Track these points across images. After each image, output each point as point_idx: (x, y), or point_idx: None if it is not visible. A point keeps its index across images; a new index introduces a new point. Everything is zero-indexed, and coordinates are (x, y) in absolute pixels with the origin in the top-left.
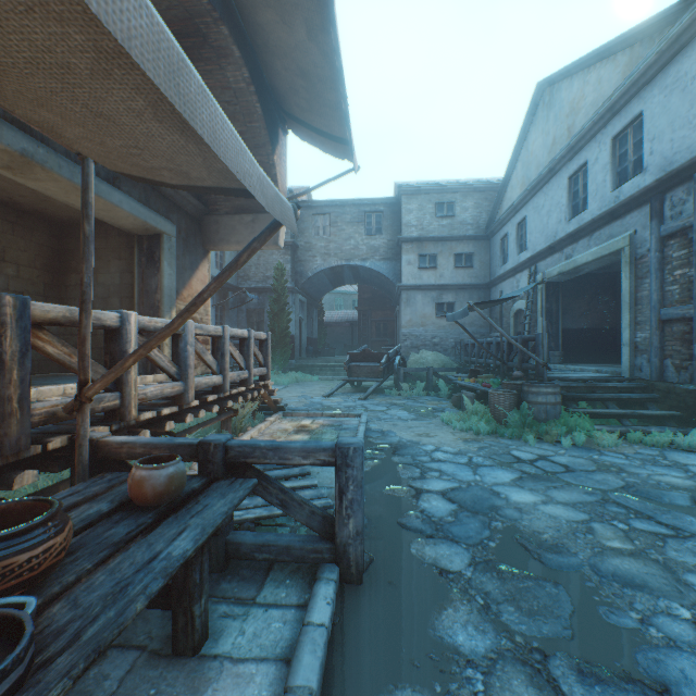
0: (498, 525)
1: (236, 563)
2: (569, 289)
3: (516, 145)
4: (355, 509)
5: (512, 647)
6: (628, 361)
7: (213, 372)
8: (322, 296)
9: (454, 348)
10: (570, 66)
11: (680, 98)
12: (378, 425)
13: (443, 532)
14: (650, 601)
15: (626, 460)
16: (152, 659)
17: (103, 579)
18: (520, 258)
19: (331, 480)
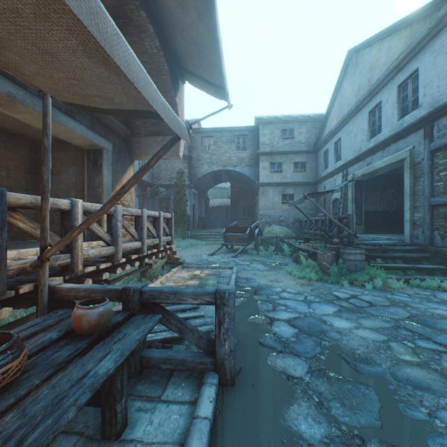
0: (326, 344)
1: (148, 371)
2: (368, 185)
3: (333, 91)
4: (229, 335)
5: (340, 434)
6: (408, 232)
7: (135, 239)
8: (208, 190)
9: (293, 223)
10: (370, 39)
11: (444, 58)
12: (244, 274)
13: (289, 348)
14: (434, 400)
15: (410, 298)
16: (87, 442)
17: (46, 392)
18: (336, 165)
19: (213, 311)
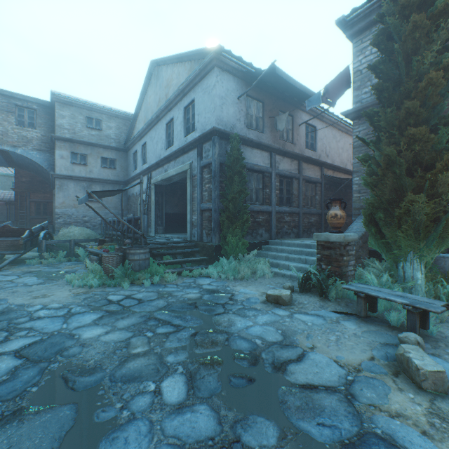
0: (54, 367)
1: None
2: (169, 190)
3: (141, 95)
4: None
5: None
6: (189, 231)
7: None
8: None
9: (101, 224)
10: (166, 58)
11: (208, 97)
12: None
13: None
14: (136, 388)
15: (176, 288)
16: None
17: None
18: (144, 167)
19: None
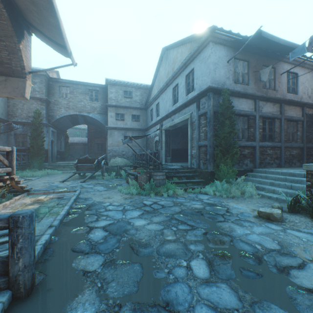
0: (124, 239)
1: None
2: (174, 133)
3: (155, 71)
4: (23, 253)
5: (105, 308)
6: (190, 161)
7: None
8: (67, 129)
9: (132, 156)
10: (173, 44)
11: (204, 65)
12: (85, 195)
13: (95, 249)
14: (174, 262)
15: (185, 200)
16: None
17: None
18: (157, 119)
19: (40, 230)
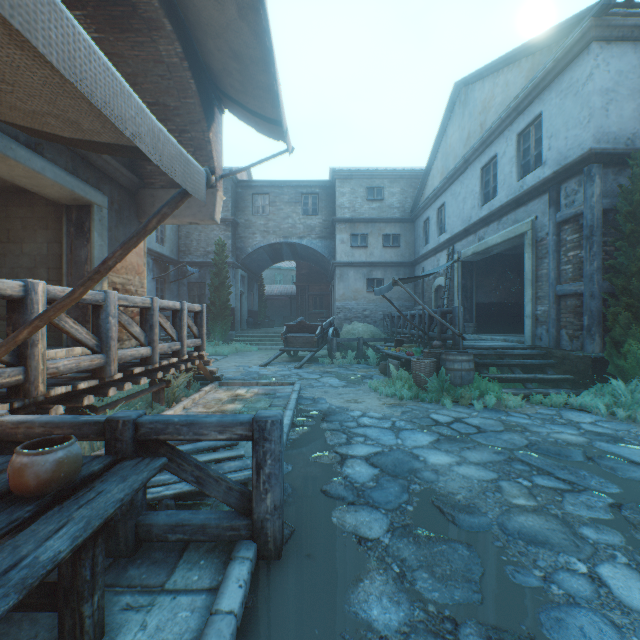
0: (416, 488)
1: (149, 545)
2: (481, 268)
3: (436, 138)
4: (272, 483)
5: (425, 618)
6: (530, 331)
7: (141, 344)
8: (262, 271)
9: (382, 320)
10: (482, 69)
11: (573, 101)
12: (311, 393)
13: (364, 498)
14: (552, 558)
15: (529, 420)
16: None
17: None
18: (440, 239)
19: None
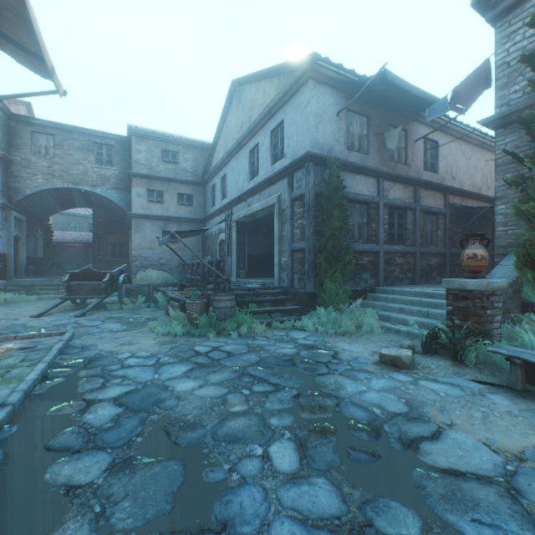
0: (154, 418)
1: None
2: (252, 228)
3: (220, 120)
4: None
5: None
6: (278, 276)
7: None
8: (49, 216)
9: (178, 267)
10: (250, 76)
11: (300, 117)
12: (84, 340)
13: (94, 442)
14: (242, 449)
15: (267, 341)
16: None
17: None
18: (223, 202)
19: None
